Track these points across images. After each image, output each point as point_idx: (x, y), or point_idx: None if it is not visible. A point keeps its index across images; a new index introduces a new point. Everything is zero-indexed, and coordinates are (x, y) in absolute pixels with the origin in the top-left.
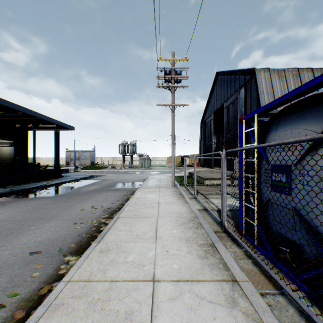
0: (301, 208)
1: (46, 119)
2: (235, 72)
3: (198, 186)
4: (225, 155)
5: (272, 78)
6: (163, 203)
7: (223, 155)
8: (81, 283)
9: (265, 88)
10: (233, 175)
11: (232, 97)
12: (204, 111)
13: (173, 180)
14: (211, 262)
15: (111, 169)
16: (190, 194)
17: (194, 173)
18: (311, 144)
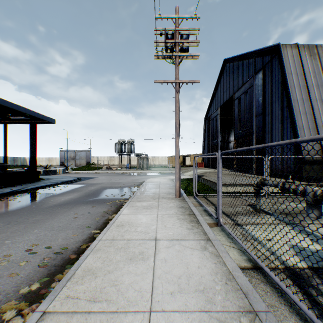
0: None
1: (9, 106)
2: (249, 55)
3: (212, 196)
4: None
5: (302, 56)
6: (163, 240)
7: None
8: None
9: (293, 68)
10: (291, 186)
11: (245, 85)
12: (209, 106)
13: (177, 188)
14: None
15: (106, 170)
16: (206, 214)
17: (201, 176)
18: None
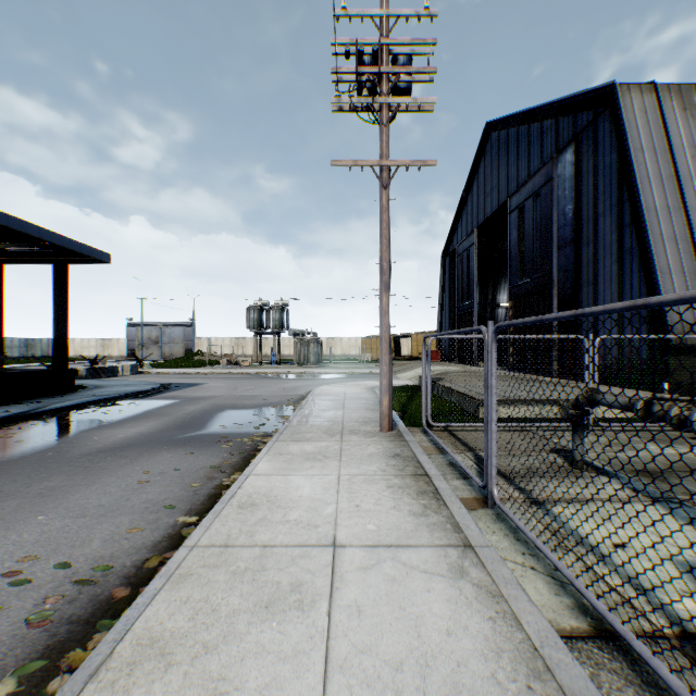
0: None
1: (3, 221)
2: (544, 111)
3: (466, 428)
4: None
5: (665, 110)
6: (354, 546)
7: None
8: None
9: (645, 138)
10: (670, 410)
11: (535, 179)
12: (452, 227)
13: (385, 409)
14: None
15: (226, 366)
16: (455, 474)
17: (436, 380)
18: None
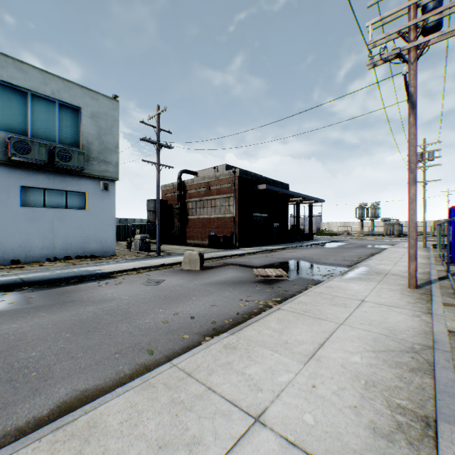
0: (449, 240)
1: (312, 199)
2: None
3: None
4: (439, 225)
5: None
6: None
7: (439, 225)
8: (379, 256)
9: None
10: None
11: None
12: None
13: (423, 242)
14: (423, 258)
15: (346, 236)
16: (435, 251)
17: None
18: (449, 223)
